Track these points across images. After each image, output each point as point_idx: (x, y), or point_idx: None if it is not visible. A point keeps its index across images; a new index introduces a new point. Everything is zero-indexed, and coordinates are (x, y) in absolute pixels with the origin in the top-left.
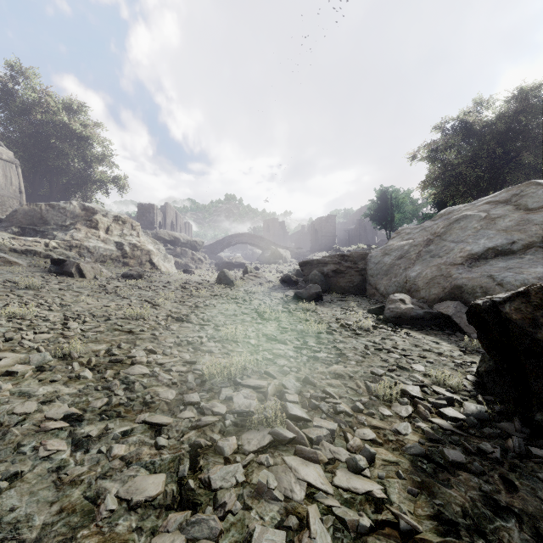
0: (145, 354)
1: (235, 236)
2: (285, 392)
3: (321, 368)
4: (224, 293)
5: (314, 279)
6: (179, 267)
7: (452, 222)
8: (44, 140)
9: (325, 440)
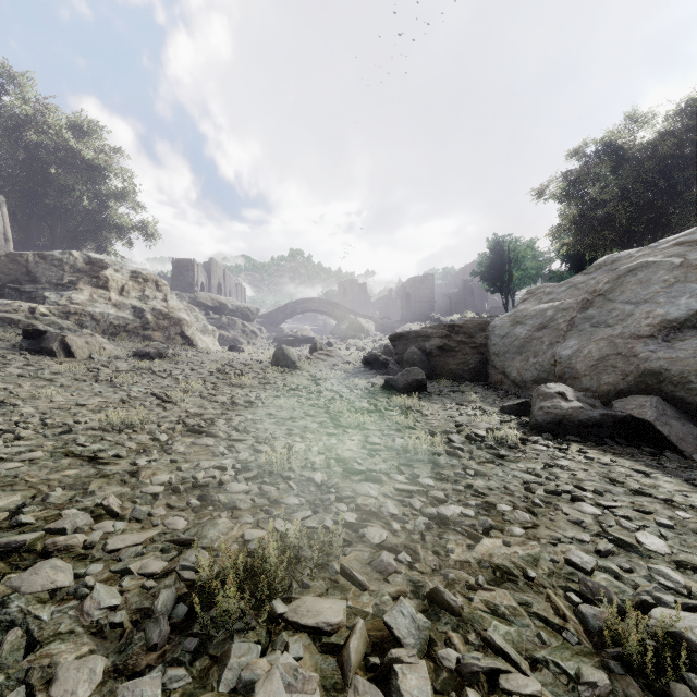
0: (91, 519)
1: (301, 302)
2: (394, 660)
3: (458, 549)
4: (280, 379)
5: (411, 359)
6: (225, 343)
7: (623, 274)
8: (41, 170)
9: None
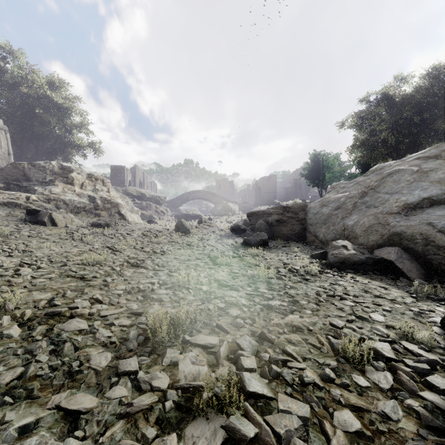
0: (89, 304)
1: (192, 192)
2: (240, 354)
3: (276, 319)
4: (181, 239)
5: (260, 228)
6: (144, 218)
7: (385, 176)
8: (30, 110)
9: (297, 436)
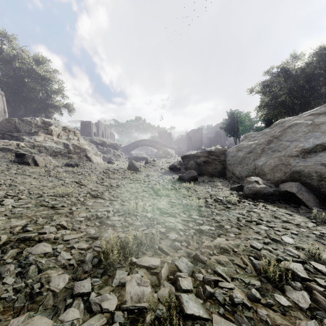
0: (56, 229)
1: (141, 141)
2: (178, 276)
3: (206, 242)
4: (131, 176)
5: (191, 167)
6: (105, 160)
7: (286, 128)
8: (20, 80)
9: None
